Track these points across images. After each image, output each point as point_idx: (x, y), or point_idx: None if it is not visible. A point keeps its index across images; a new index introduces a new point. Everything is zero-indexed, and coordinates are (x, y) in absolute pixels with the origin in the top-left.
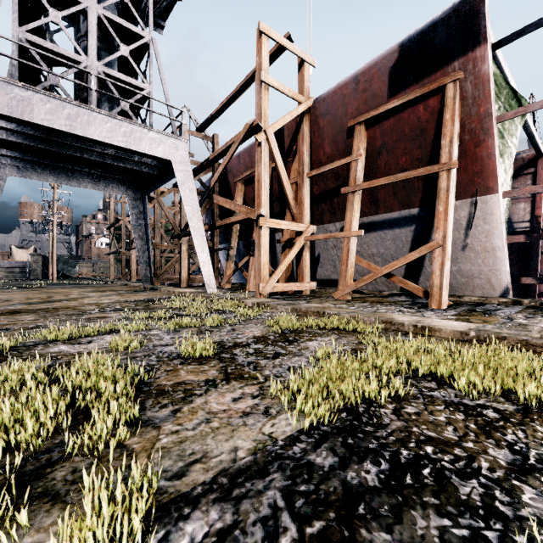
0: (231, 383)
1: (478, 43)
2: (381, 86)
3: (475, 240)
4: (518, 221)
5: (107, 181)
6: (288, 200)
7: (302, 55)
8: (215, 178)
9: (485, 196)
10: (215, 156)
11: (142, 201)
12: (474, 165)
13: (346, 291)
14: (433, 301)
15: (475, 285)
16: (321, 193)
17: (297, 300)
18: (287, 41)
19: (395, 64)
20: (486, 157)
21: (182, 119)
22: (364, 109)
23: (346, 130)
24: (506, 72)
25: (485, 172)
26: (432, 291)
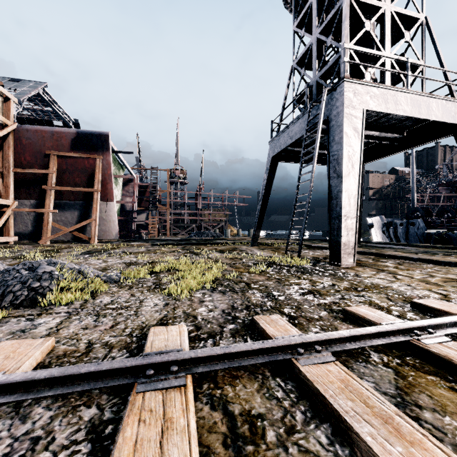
0: (59, 253)
1: (107, 150)
2: (67, 143)
3: (107, 217)
4: (127, 206)
5: None
6: None
7: (10, 96)
8: None
9: (110, 202)
10: None
11: None
12: (107, 190)
13: (48, 239)
14: (92, 241)
15: (107, 235)
16: (20, 180)
17: None
18: (0, 86)
19: (75, 138)
20: (110, 188)
21: None
22: (57, 148)
23: (44, 153)
24: (118, 153)
25: (110, 194)
26: (92, 237)
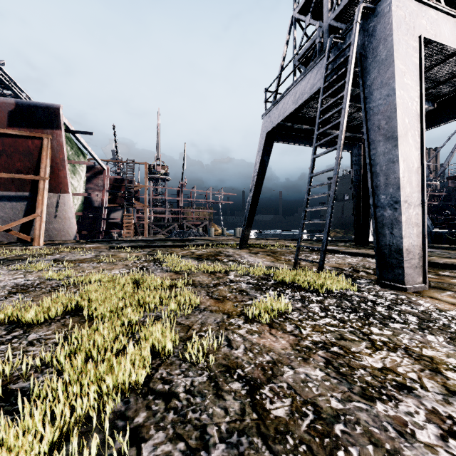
0: None
1: (58, 128)
2: (2, 117)
3: (61, 213)
4: (95, 201)
5: None
6: None
7: None
8: None
9: (64, 194)
10: None
11: None
12: (59, 179)
13: None
14: (35, 242)
15: (62, 235)
16: None
17: None
18: None
19: (13, 111)
20: (64, 177)
21: None
22: None
23: None
24: (77, 136)
25: (64, 183)
26: (35, 238)
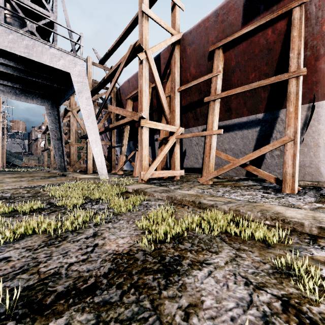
0: None
1: None
2: (236, 17)
3: (309, 137)
4: None
5: (28, 94)
6: (164, 108)
7: None
8: (108, 92)
9: (321, 101)
10: (108, 75)
11: (57, 110)
12: (313, 76)
13: (209, 177)
14: (286, 187)
15: (306, 172)
16: (188, 104)
17: (171, 185)
18: None
19: None
20: (324, 68)
21: (80, 42)
22: (222, 36)
23: (207, 55)
24: None
25: (323, 81)
26: (285, 178)
